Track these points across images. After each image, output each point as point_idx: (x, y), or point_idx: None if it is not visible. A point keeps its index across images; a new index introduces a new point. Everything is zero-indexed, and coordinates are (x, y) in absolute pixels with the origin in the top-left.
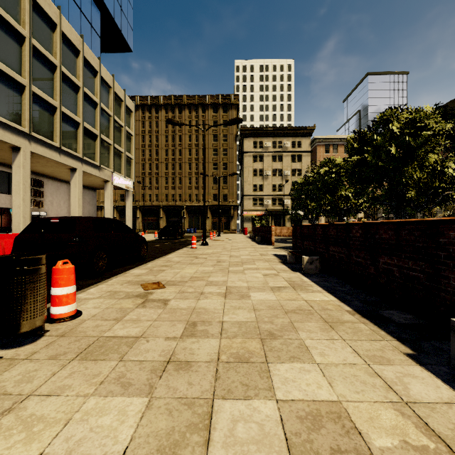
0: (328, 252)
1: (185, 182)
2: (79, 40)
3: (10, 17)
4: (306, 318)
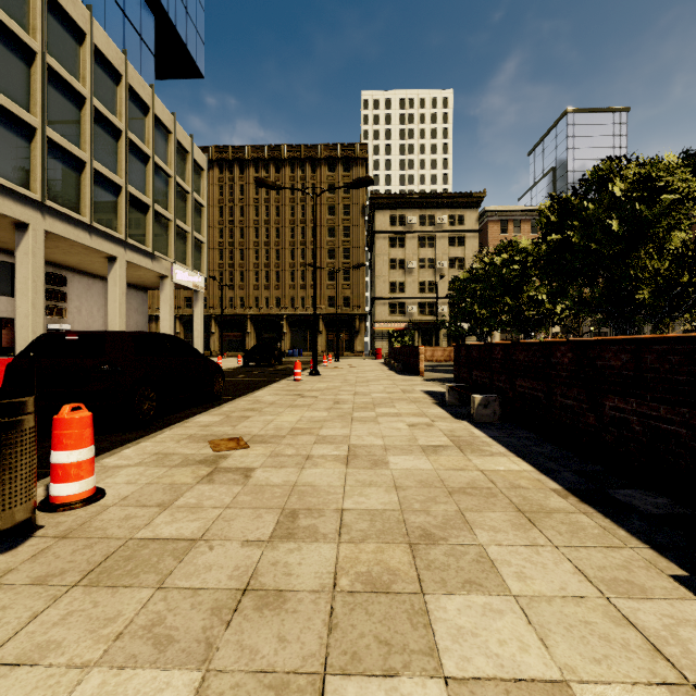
0: (514, 387)
1: (286, 278)
2: (120, 59)
3: (12, 21)
4: (484, 503)
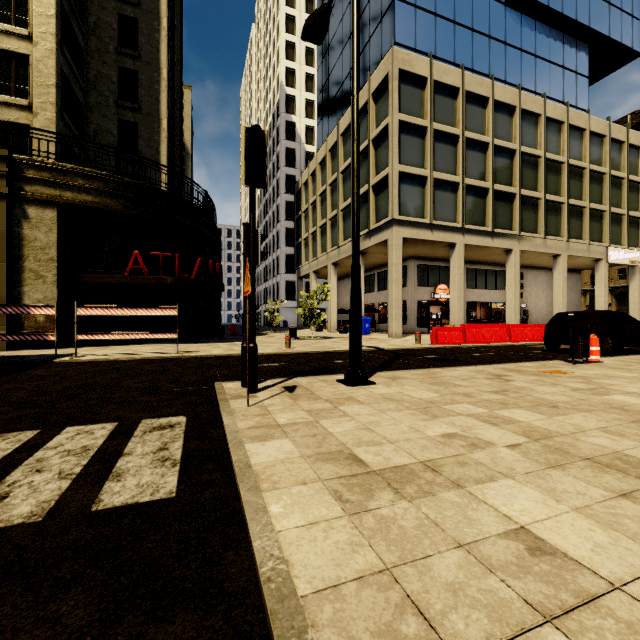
0: None
1: None
2: (563, 111)
3: (506, 142)
4: None
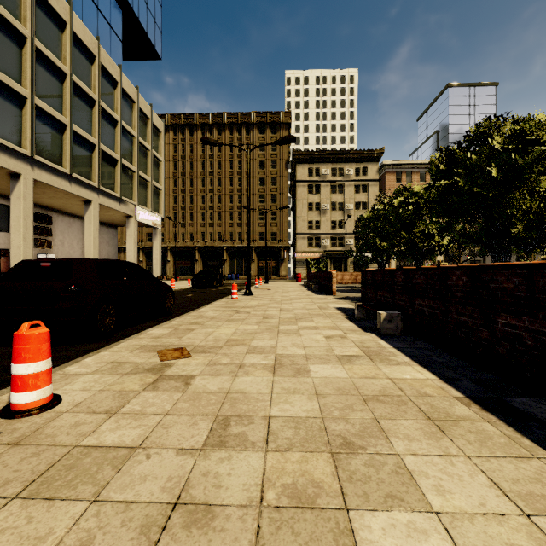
0: (413, 305)
1: (226, 218)
2: (94, 43)
3: (7, 12)
4: (397, 411)
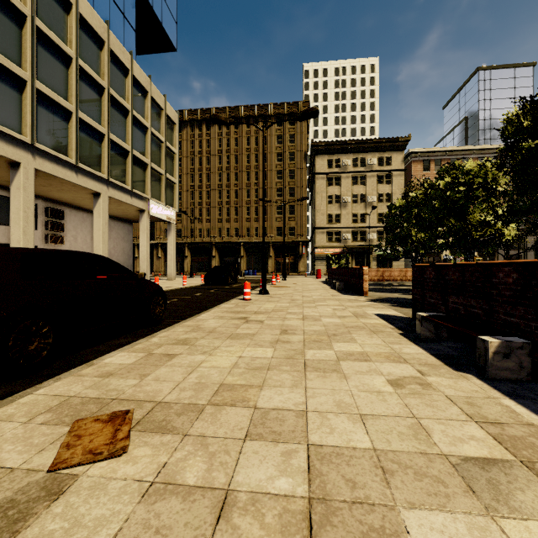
0: None
1: (243, 213)
2: (103, 28)
3: None
4: None
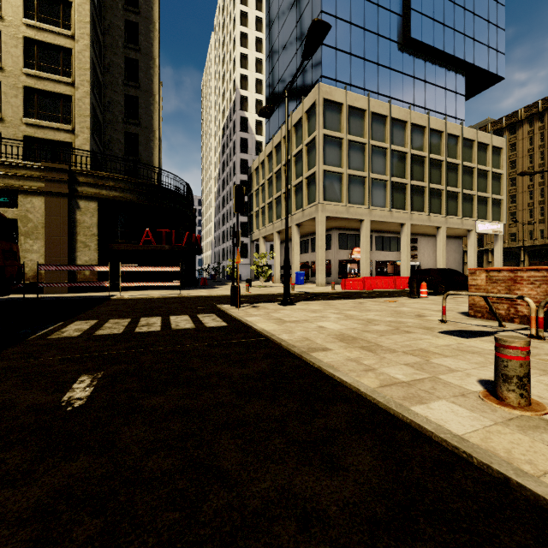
0: None
1: None
2: (442, 124)
3: (400, 147)
4: None
